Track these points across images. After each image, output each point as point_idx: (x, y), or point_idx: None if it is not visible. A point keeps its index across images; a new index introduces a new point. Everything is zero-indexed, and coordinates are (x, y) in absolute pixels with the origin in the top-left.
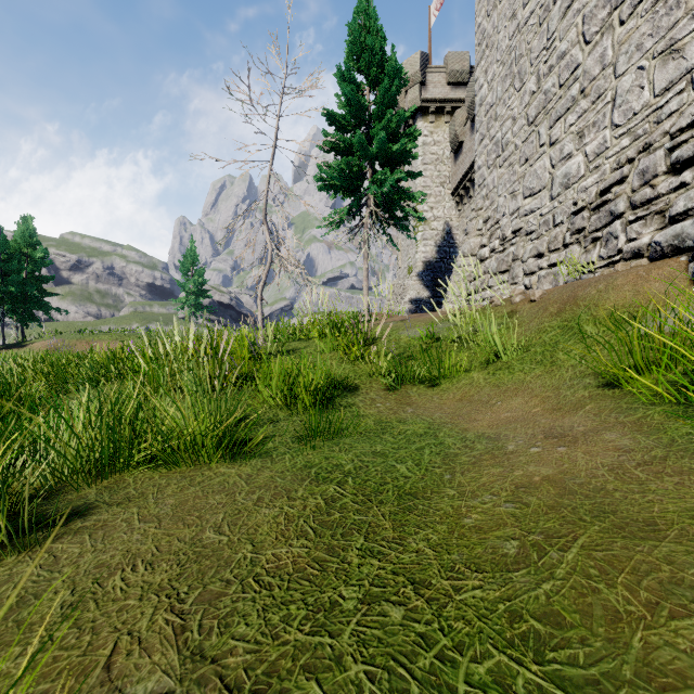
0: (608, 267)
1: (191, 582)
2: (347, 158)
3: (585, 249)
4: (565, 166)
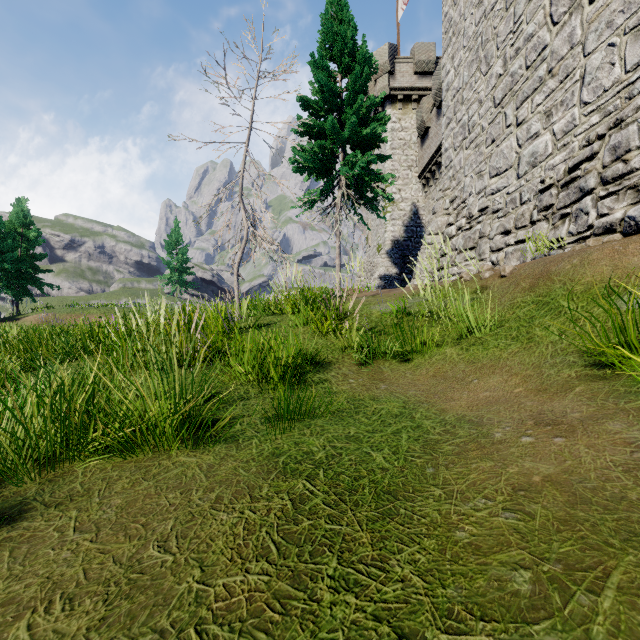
0: (578, 242)
1: (114, 633)
2: (320, 142)
3: (553, 226)
4: (532, 145)
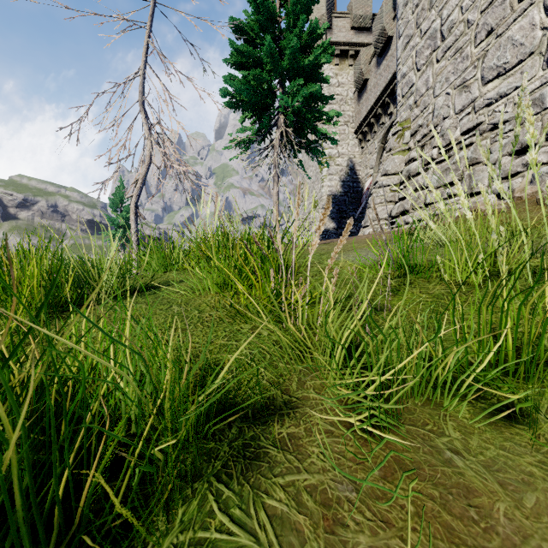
0: None
1: None
2: (256, 71)
3: None
4: None
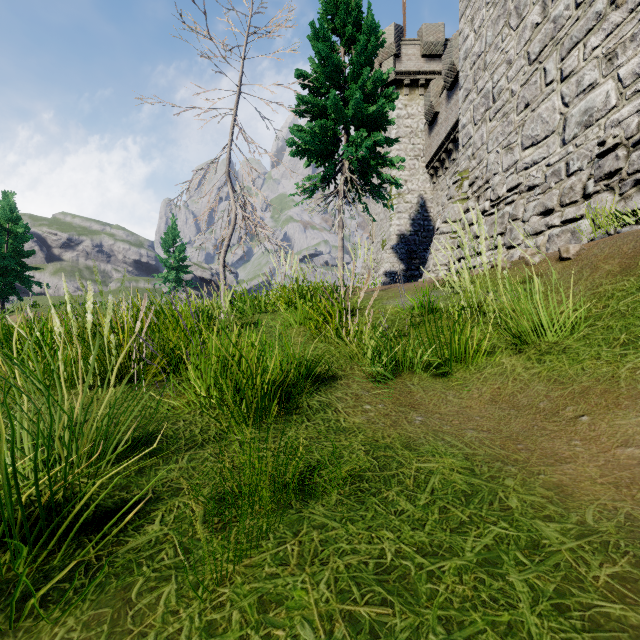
0: None
1: None
2: (321, 121)
3: (621, 196)
4: (585, 100)
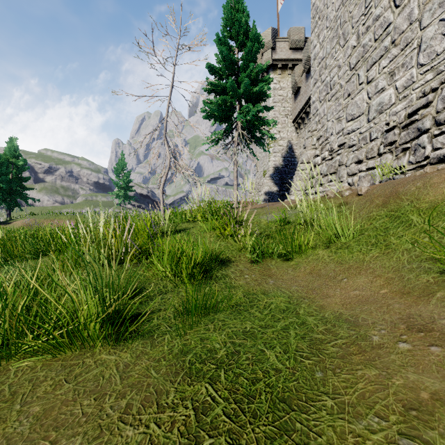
0: (417, 169)
1: None
2: (223, 97)
3: (396, 157)
4: (379, 97)
